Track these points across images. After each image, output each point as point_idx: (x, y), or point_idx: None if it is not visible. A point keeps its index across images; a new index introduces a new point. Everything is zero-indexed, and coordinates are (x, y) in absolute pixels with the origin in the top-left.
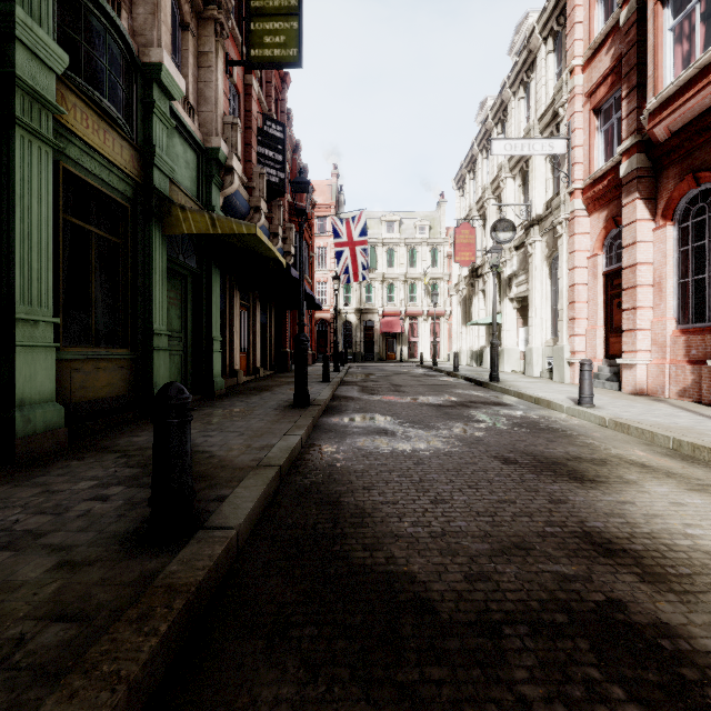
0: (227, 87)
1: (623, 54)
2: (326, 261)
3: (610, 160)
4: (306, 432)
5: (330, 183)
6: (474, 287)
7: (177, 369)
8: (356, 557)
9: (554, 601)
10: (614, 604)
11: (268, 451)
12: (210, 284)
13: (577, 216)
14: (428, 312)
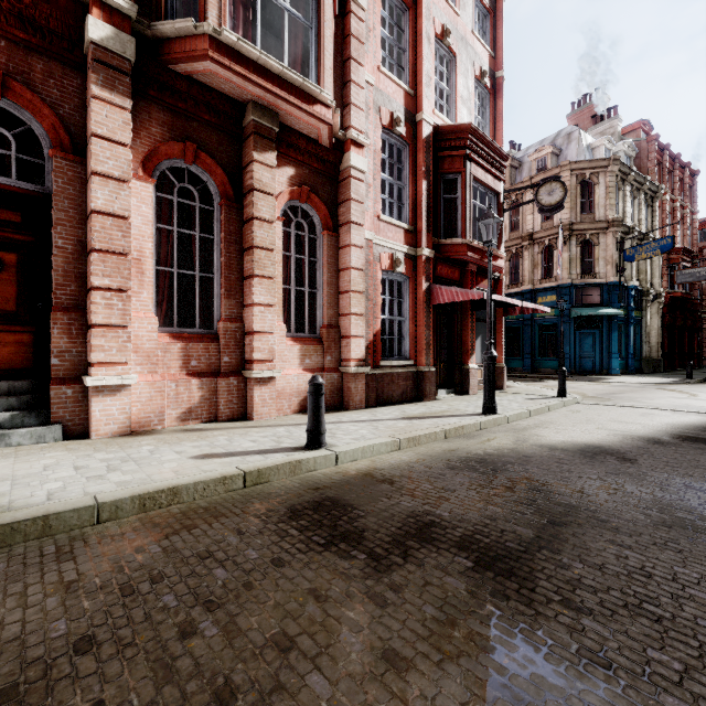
0: None
1: None
2: None
3: None
4: None
5: None
6: None
7: None
8: None
9: None
10: (683, 441)
11: None
12: None
13: None
14: None
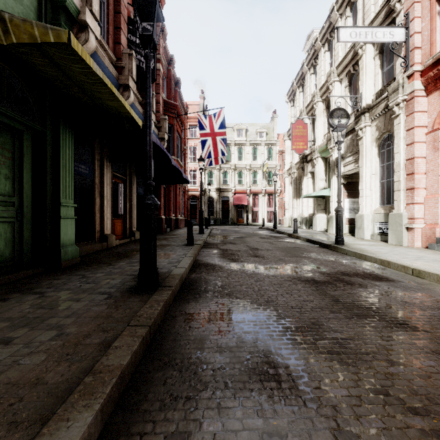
0: None
1: None
2: (196, 156)
3: None
4: (106, 402)
5: (199, 103)
6: (304, 170)
7: (3, 239)
8: None
9: None
10: None
11: None
12: (57, 145)
13: (416, 95)
14: (265, 191)
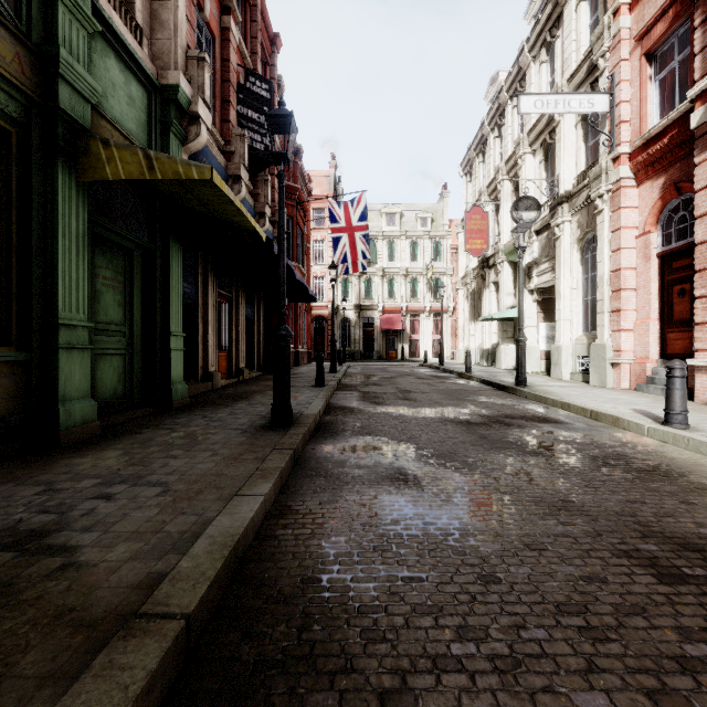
0: (192, 15)
1: None
2: (323, 255)
3: (674, 110)
4: (275, 483)
5: (328, 174)
6: (485, 279)
7: (116, 374)
8: None
9: None
10: None
11: (186, 548)
12: (167, 263)
13: (623, 186)
14: (430, 308)
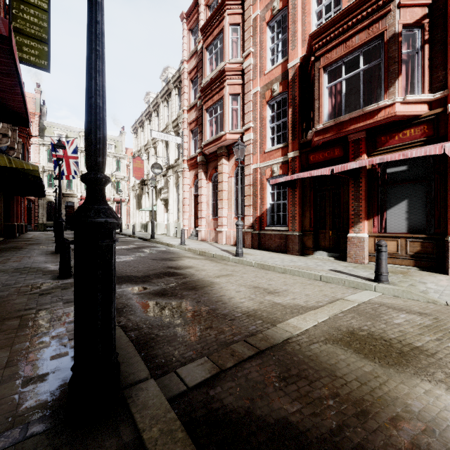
0: None
1: (198, 117)
2: (30, 155)
3: (195, 153)
4: None
5: (34, 97)
6: (143, 190)
7: None
8: (118, 275)
9: (159, 273)
10: (169, 272)
11: None
12: None
13: (185, 170)
14: (114, 199)
